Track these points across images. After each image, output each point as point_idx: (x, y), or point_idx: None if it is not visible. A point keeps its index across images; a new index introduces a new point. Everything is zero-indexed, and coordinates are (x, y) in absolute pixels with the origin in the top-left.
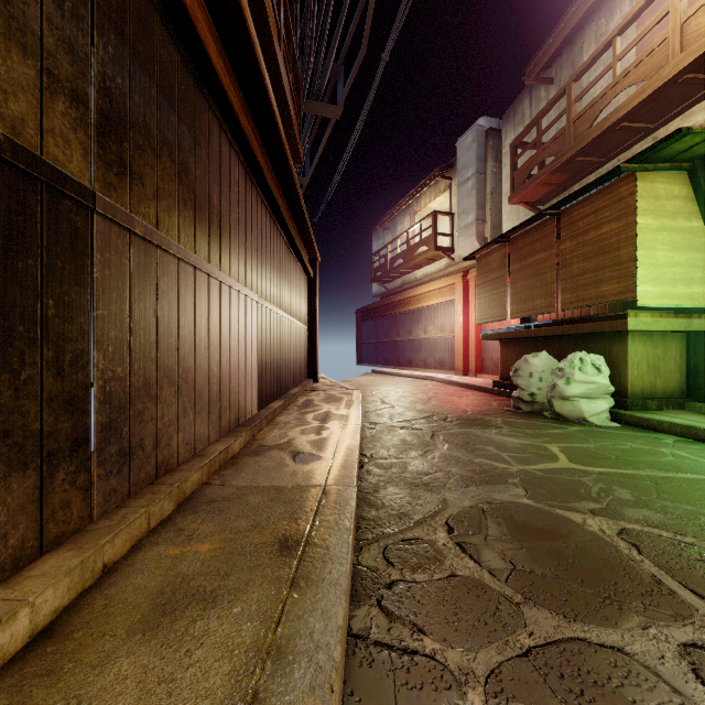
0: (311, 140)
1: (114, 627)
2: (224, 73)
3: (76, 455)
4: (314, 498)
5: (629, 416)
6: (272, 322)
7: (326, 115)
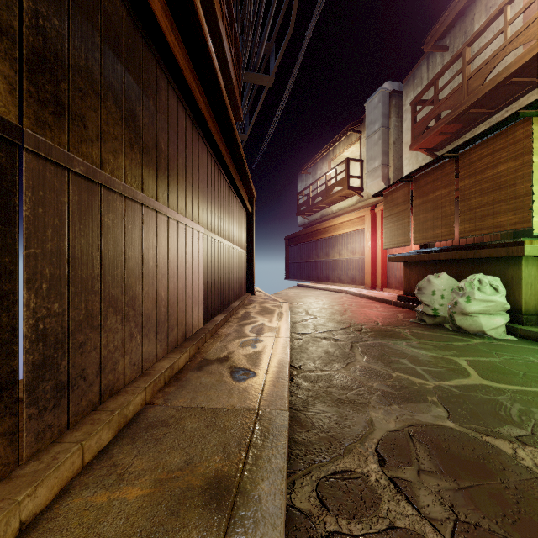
0: (249, 104)
1: None
2: (169, 31)
3: None
4: (248, 425)
5: (524, 331)
6: (216, 249)
7: (261, 83)
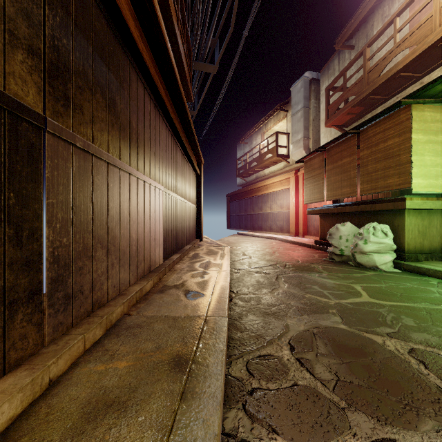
0: (198, 87)
1: (51, 433)
2: (139, 39)
3: (32, 301)
4: (199, 326)
5: (406, 265)
6: (173, 203)
7: (208, 71)
